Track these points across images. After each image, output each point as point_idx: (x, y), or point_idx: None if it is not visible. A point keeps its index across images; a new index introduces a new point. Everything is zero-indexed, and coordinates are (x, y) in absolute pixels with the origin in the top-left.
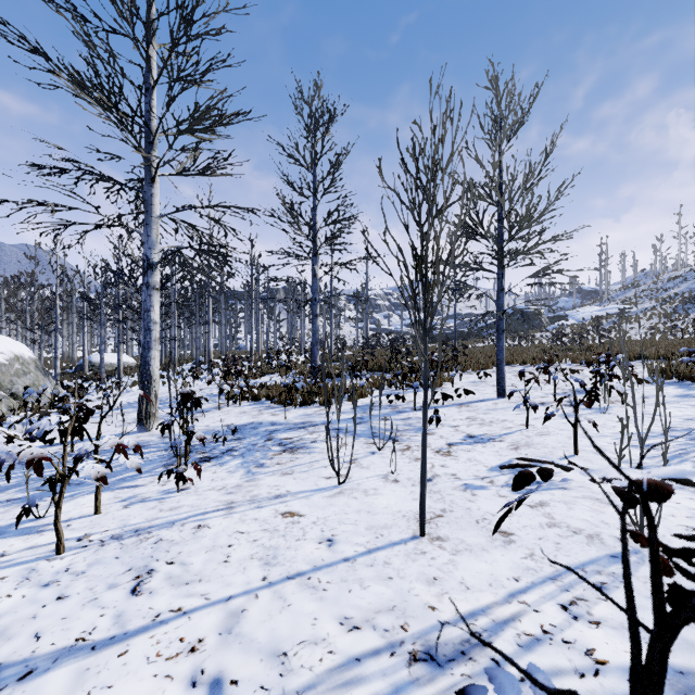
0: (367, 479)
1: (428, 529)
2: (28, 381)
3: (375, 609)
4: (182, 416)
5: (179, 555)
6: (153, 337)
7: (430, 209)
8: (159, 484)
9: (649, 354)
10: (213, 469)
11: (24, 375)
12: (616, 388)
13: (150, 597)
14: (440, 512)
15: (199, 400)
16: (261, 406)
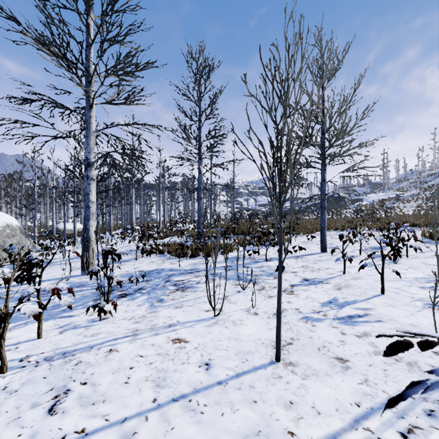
0: (235, 312)
1: (282, 355)
2: (15, 241)
3: (243, 434)
4: (106, 266)
5: (92, 376)
6: (91, 211)
7: (284, 109)
8: (87, 315)
9: (420, 223)
10: (127, 303)
11: (12, 237)
12: (414, 247)
13: (61, 417)
14: (290, 340)
15: (117, 254)
16: (164, 258)
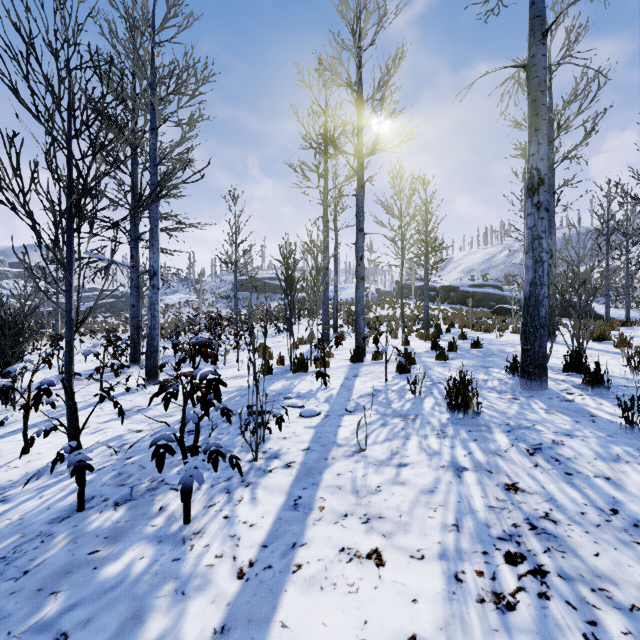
0: None
1: None
2: None
3: None
4: None
5: None
6: None
7: None
8: None
9: None
10: None
11: None
12: None
13: None
14: None
15: None
16: None
